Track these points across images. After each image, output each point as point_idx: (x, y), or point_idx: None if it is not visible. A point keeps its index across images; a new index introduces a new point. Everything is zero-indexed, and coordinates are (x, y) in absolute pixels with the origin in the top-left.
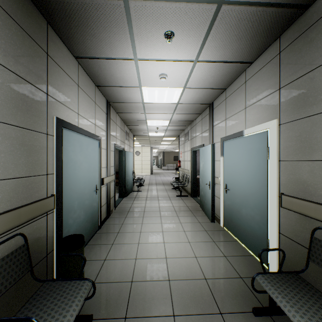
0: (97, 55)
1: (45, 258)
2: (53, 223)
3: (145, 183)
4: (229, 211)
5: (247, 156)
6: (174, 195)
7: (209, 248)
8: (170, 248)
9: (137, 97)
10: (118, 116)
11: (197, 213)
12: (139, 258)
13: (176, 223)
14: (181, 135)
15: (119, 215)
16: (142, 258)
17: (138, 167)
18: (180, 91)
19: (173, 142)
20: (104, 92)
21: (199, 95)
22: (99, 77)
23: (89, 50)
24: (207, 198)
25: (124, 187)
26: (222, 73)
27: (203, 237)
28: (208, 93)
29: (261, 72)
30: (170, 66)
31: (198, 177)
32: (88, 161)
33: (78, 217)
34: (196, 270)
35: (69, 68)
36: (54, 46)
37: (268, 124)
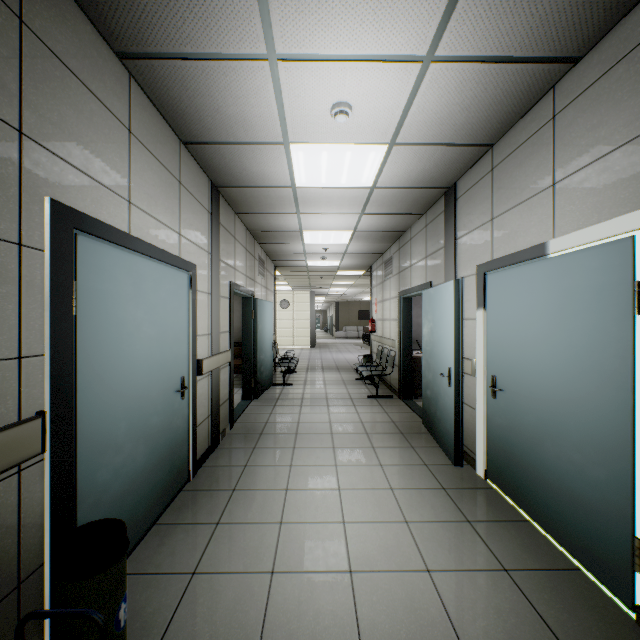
0: (173, 45)
1: (12, 594)
2: (43, 491)
3: (299, 367)
4: (502, 442)
5: (561, 307)
6: (362, 395)
7: (460, 543)
8: (360, 539)
9: (279, 172)
10: (240, 223)
11: (417, 440)
12: (281, 572)
13: (371, 465)
14: (377, 264)
15: (240, 442)
16: (288, 572)
17: (286, 332)
18: (382, 155)
19: (359, 281)
20: (202, 159)
21: (425, 164)
22: (186, 118)
23: (150, 29)
24: (443, 408)
25: (254, 378)
26: (492, 98)
27: (440, 507)
28: (448, 159)
29: (611, 79)
30: (361, 79)
31: (415, 356)
32: (160, 320)
33: (128, 461)
34: (434, 617)
35: (99, 79)
36: (47, 6)
37: (637, 217)
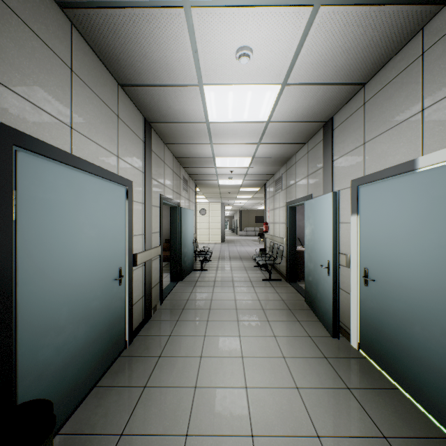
0: None
1: None
2: None
3: (213, 257)
4: (373, 321)
5: (431, 212)
6: (258, 279)
7: (343, 409)
8: (260, 404)
9: (195, 109)
10: (168, 151)
11: (302, 315)
12: (194, 435)
13: (267, 336)
14: (269, 182)
15: (167, 315)
16: (199, 435)
17: (204, 232)
18: (276, 94)
19: (256, 195)
20: (136, 100)
21: (310, 101)
22: (120, 63)
23: None
24: (322, 291)
25: (179, 265)
26: (369, 40)
27: (323, 374)
28: (328, 97)
29: None
30: (261, 23)
31: (298, 250)
32: (100, 223)
33: (69, 340)
34: None
35: (41, 22)
36: None
37: None
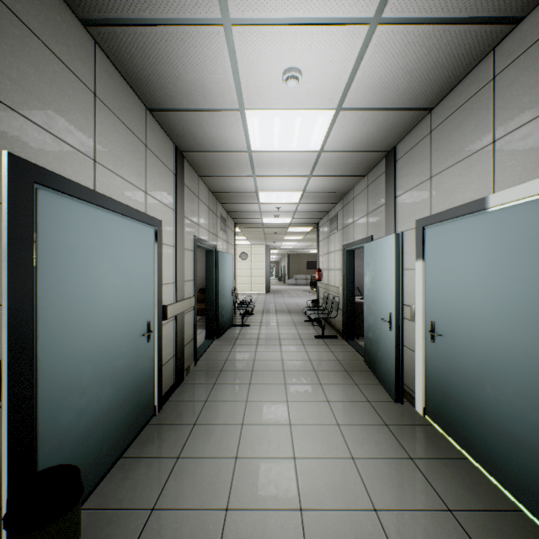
0: (133, 11)
1: None
2: (0, 438)
3: (255, 310)
4: (441, 383)
5: (502, 258)
6: (310, 336)
7: (404, 481)
8: (310, 476)
9: (236, 137)
10: (203, 185)
11: (360, 377)
12: (235, 509)
13: (319, 401)
14: (323, 221)
15: (202, 378)
16: (241, 509)
17: (245, 280)
18: (329, 120)
19: (307, 236)
20: (167, 126)
21: (369, 128)
22: (150, 85)
23: None
24: (384, 349)
25: (216, 320)
26: (434, 61)
27: (383, 443)
28: (389, 123)
29: None
30: (311, 43)
31: (357, 302)
32: (126, 270)
33: (93, 402)
34: None
35: (62, 42)
36: None
37: None
